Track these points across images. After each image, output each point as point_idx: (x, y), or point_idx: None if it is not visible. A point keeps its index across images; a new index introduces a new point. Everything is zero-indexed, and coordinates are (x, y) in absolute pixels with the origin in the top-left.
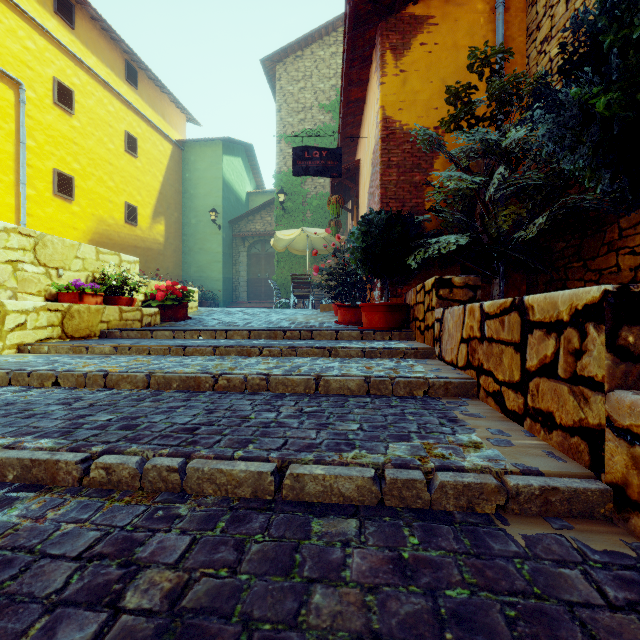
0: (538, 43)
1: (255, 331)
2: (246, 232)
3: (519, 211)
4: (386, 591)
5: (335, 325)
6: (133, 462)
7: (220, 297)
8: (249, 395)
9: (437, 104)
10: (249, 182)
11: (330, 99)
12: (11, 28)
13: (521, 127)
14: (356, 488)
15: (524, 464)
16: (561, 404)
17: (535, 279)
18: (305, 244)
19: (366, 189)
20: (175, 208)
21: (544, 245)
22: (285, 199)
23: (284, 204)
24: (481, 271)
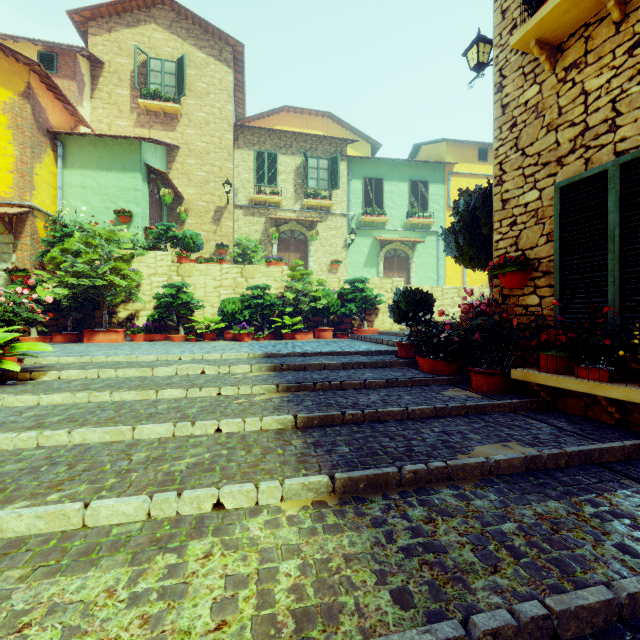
0: None
1: None
2: None
3: None
4: None
5: None
6: None
7: None
8: None
9: None
10: None
11: None
12: (460, 185)
13: None
14: None
15: None
16: None
17: None
18: None
19: None
20: None
21: None
22: None
23: None
24: None
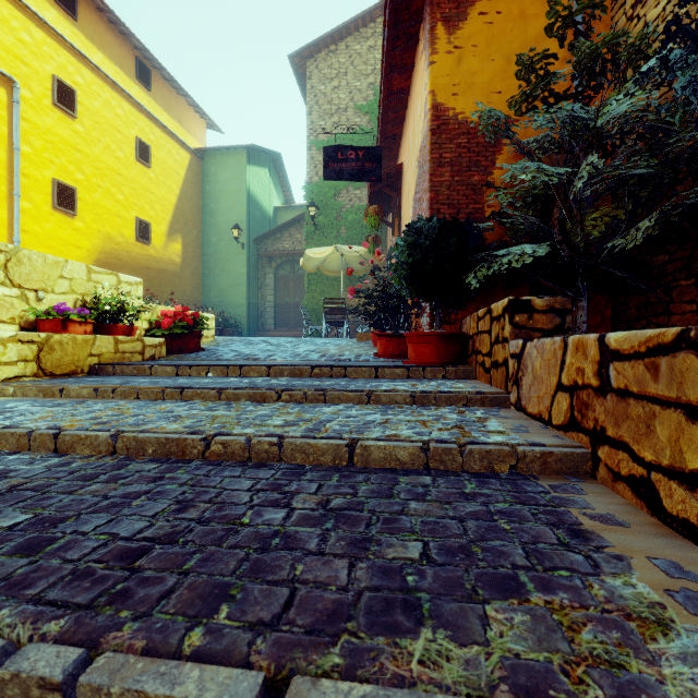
0: (628, 7)
1: (276, 367)
2: (273, 251)
3: (615, 212)
4: None
5: (374, 358)
6: None
7: (244, 324)
8: (252, 469)
9: (500, 87)
10: (277, 196)
11: (367, 99)
12: (3, 17)
13: (643, 82)
14: None
15: None
16: None
17: (624, 302)
18: (339, 264)
19: (411, 196)
20: (193, 225)
21: (637, 259)
22: (316, 213)
23: (315, 219)
24: (561, 291)
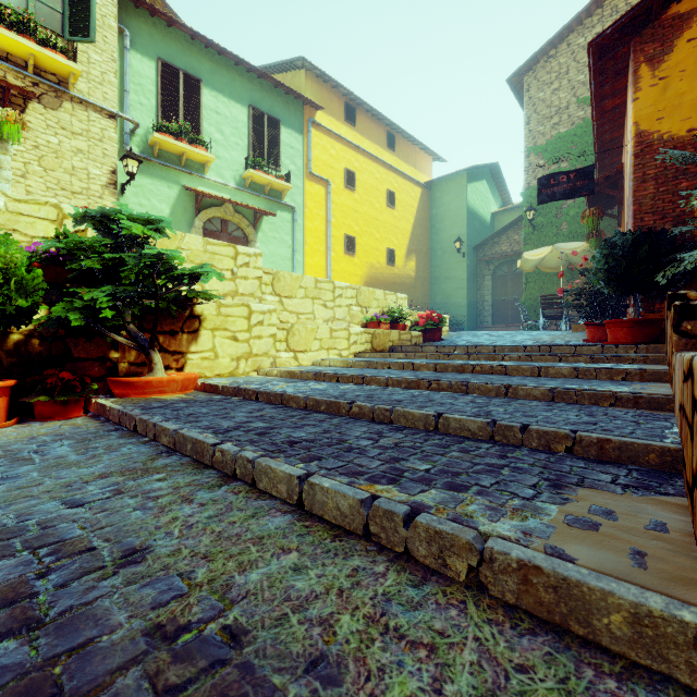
0: None
1: (499, 346)
2: (491, 255)
3: None
4: (540, 407)
5: (582, 343)
6: (447, 382)
7: (464, 322)
8: (494, 375)
9: None
10: (494, 202)
11: None
12: (323, 146)
13: None
14: (541, 394)
15: (636, 391)
16: (672, 366)
17: None
18: (559, 260)
19: (626, 199)
20: (423, 244)
21: None
22: (534, 216)
23: (533, 221)
24: None
